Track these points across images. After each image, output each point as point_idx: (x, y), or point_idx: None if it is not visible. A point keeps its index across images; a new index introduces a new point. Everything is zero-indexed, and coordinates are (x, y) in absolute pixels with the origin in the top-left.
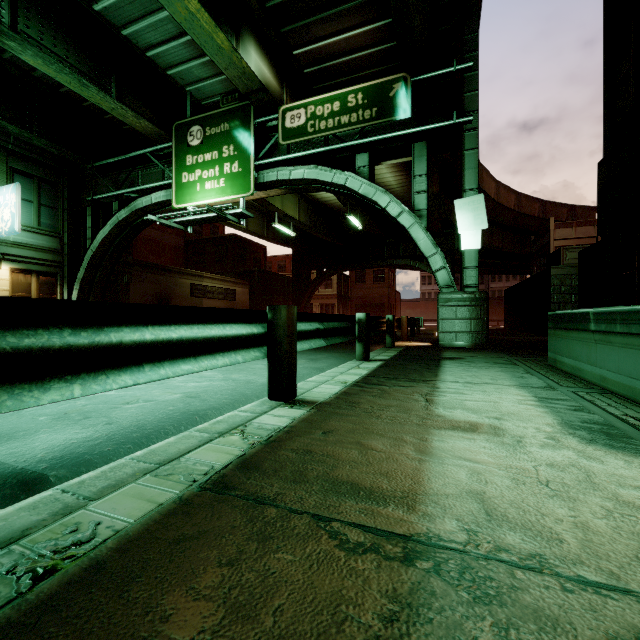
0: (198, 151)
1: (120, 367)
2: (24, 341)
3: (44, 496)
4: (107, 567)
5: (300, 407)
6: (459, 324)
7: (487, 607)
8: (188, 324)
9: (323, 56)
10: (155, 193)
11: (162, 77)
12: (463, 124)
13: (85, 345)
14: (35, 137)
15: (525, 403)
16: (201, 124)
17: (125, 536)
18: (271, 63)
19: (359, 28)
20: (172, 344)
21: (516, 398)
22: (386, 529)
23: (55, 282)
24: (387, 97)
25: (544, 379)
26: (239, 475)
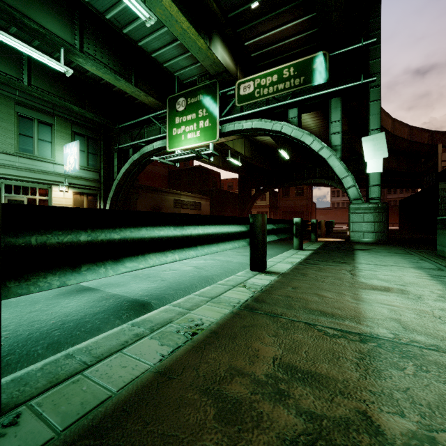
0: (183, 114)
1: (189, 247)
2: (160, 233)
3: (166, 307)
4: (218, 333)
5: (271, 275)
6: (365, 226)
7: (409, 359)
8: (214, 225)
9: (265, 44)
10: (155, 142)
11: (160, 68)
12: (368, 83)
13: (179, 235)
14: (87, 112)
15: (421, 277)
16: (185, 97)
17: (217, 324)
18: (230, 53)
19: (291, 23)
20: (209, 236)
21: (414, 274)
22: (347, 330)
23: (96, 200)
24: (311, 69)
25: (435, 264)
26: (256, 304)
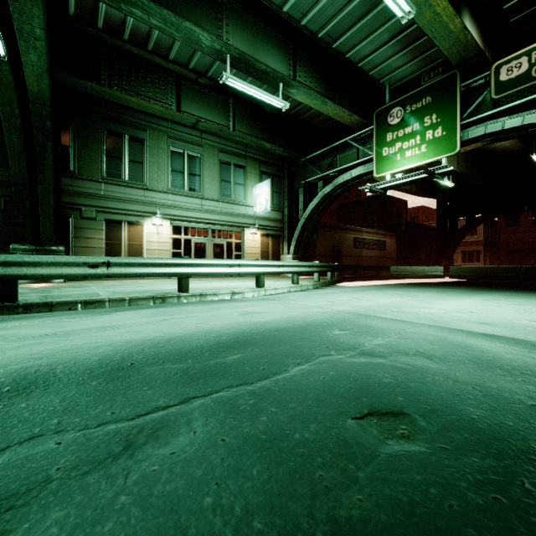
0: (398, 128)
1: None
2: None
3: None
4: None
5: None
6: None
7: None
8: None
9: None
10: (354, 169)
11: (363, 79)
12: None
13: None
14: (278, 148)
15: None
16: (401, 105)
17: None
18: (478, 27)
19: None
20: None
21: None
22: None
23: (279, 241)
24: None
25: None
26: None
